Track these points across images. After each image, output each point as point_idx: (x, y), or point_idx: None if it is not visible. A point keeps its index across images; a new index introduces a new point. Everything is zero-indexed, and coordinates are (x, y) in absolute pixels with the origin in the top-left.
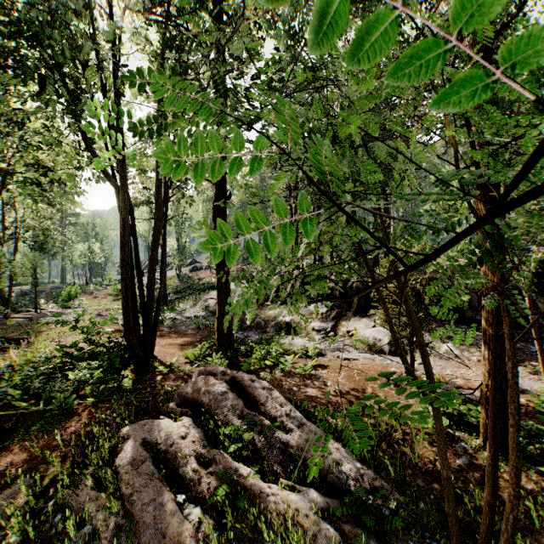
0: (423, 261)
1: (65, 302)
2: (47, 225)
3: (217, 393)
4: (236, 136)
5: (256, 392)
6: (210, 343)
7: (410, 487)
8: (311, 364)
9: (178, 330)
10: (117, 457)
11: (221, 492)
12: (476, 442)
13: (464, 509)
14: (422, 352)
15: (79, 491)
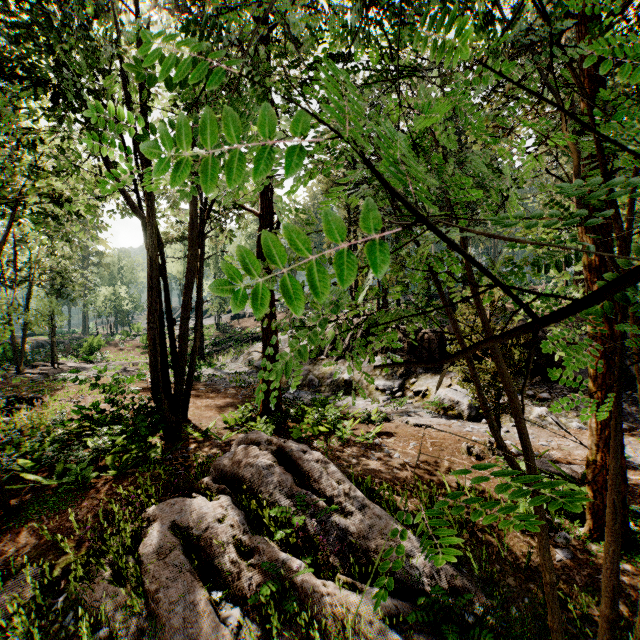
0: (582, 306)
1: (86, 355)
2: (65, 266)
3: (261, 466)
4: (272, 109)
5: (308, 465)
6: (253, 405)
7: (499, 587)
8: (374, 431)
9: (216, 388)
10: (141, 544)
11: (265, 590)
12: (580, 531)
13: (568, 617)
14: (517, 422)
15: (95, 585)
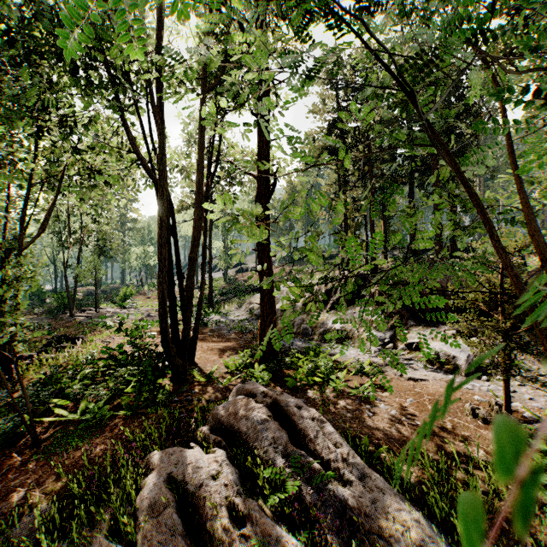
0: None
1: (121, 302)
2: (105, 230)
3: (256, 420)
4: None
5: (303, 423)
6: (252, 352)
7: None
8: (368, 383)
9: (221, 334)
10: (139, 494)
11: None
12: None
13: None
14: None
15: (94, 534)
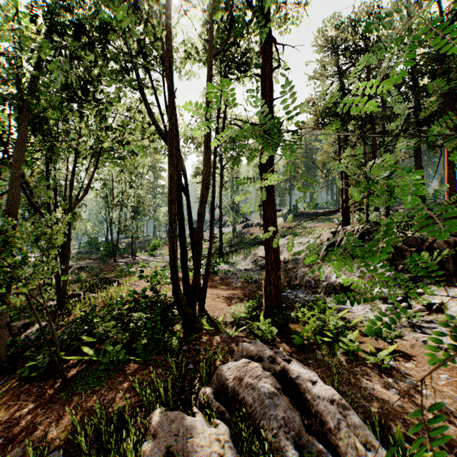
0: None
1: (151, 251)
2: (139, 194)
3: (263, 391)
4: None
5: (319, 404)
6: (257, 303)
7: None
8: (387, 350)
9: (229, 282)
10: None
11: None
12: None
13: None
14: None
15: None
